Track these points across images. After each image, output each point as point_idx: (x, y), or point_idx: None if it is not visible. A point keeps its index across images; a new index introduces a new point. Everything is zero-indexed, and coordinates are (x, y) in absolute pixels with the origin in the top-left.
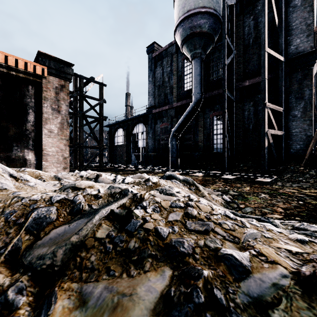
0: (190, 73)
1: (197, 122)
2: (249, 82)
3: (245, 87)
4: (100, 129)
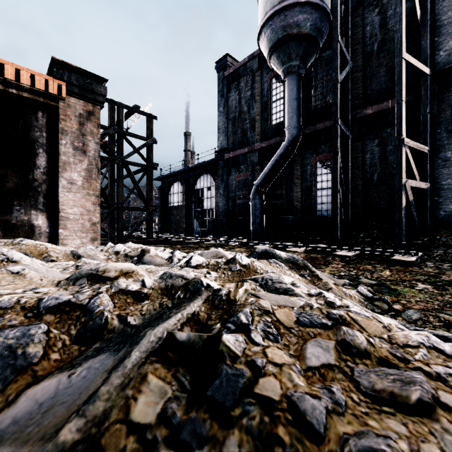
0: (281, 98)
1: (292, 171)
2: (373, 110)
3: (367, 117)
4: (148, 182)
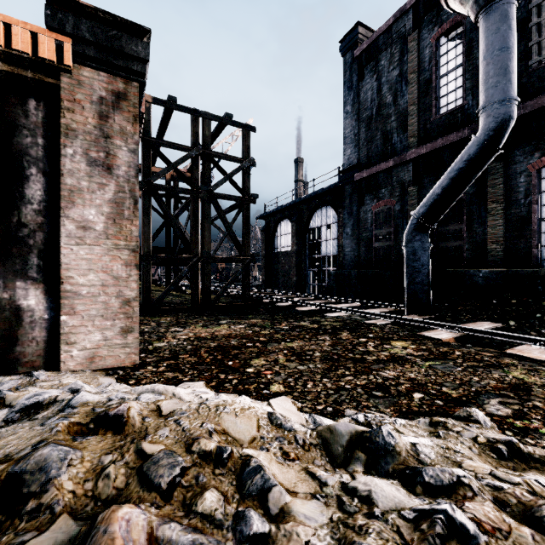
0: (457, 67)
1: (483, 190)
2: None
3: None
4: (243, 221)
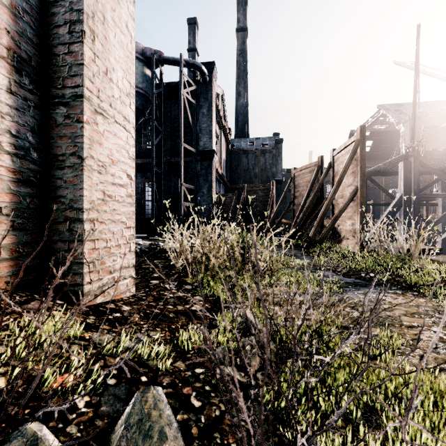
0: None
1: None
2: (175, 160)
3: (172, 163)
4: None
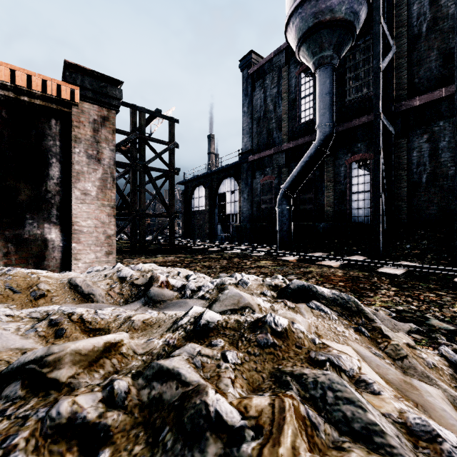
0: (310, 94)
1: (323, 173)
2: (422, 100)
3: (414, 109)
4: (169, 188)
